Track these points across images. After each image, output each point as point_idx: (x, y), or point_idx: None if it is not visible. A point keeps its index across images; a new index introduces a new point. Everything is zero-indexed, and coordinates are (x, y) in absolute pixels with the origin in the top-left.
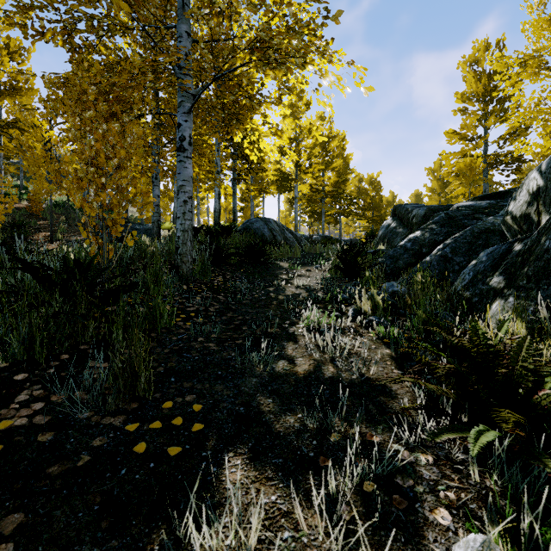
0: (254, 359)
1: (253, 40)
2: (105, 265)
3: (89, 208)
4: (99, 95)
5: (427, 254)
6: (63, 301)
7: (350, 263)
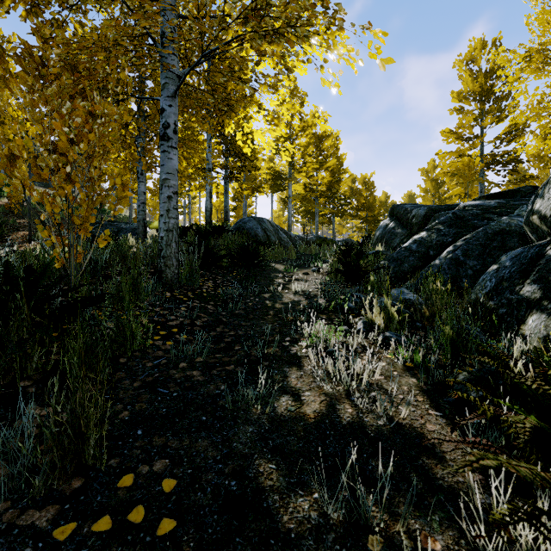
0: (249, 396)
1: (247, 6)
2: (72, 271)
3: (51, 203)
4: (65, 70)
5: (435, 257)
6: (2, 321)
7: (352, 267)
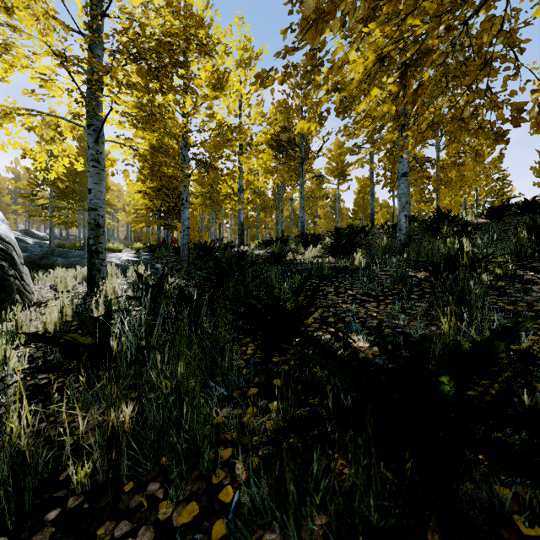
0: None
1: None
2: None
3: None
4: None
5: None
6: None
7: None
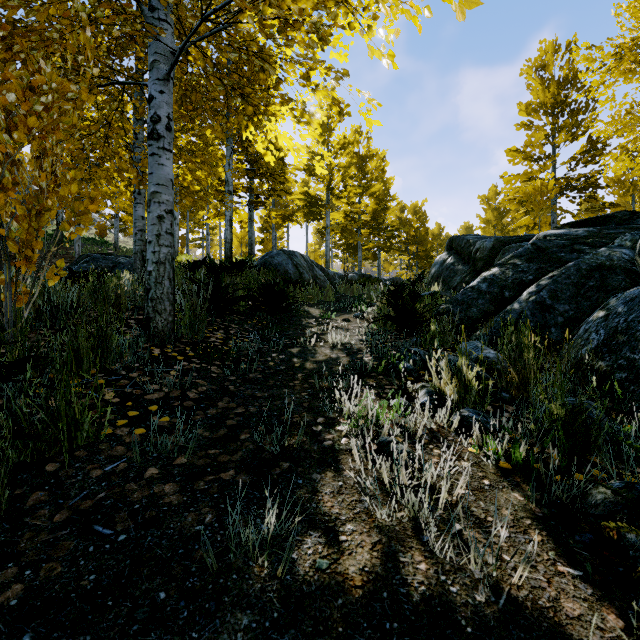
0: (249, 543)
1: None
2: (7, 319)
3: None
4: None
5: (512, 299)
6: None
7: (406, 312)
